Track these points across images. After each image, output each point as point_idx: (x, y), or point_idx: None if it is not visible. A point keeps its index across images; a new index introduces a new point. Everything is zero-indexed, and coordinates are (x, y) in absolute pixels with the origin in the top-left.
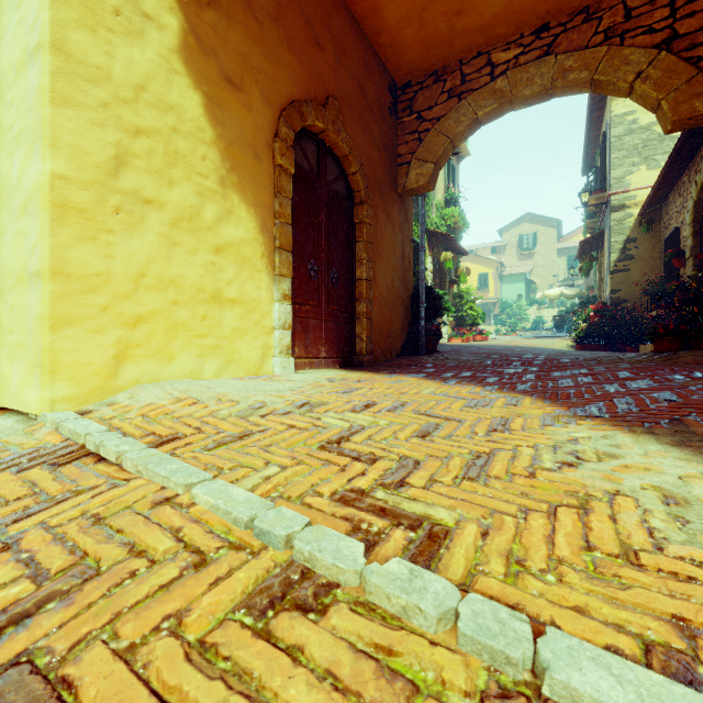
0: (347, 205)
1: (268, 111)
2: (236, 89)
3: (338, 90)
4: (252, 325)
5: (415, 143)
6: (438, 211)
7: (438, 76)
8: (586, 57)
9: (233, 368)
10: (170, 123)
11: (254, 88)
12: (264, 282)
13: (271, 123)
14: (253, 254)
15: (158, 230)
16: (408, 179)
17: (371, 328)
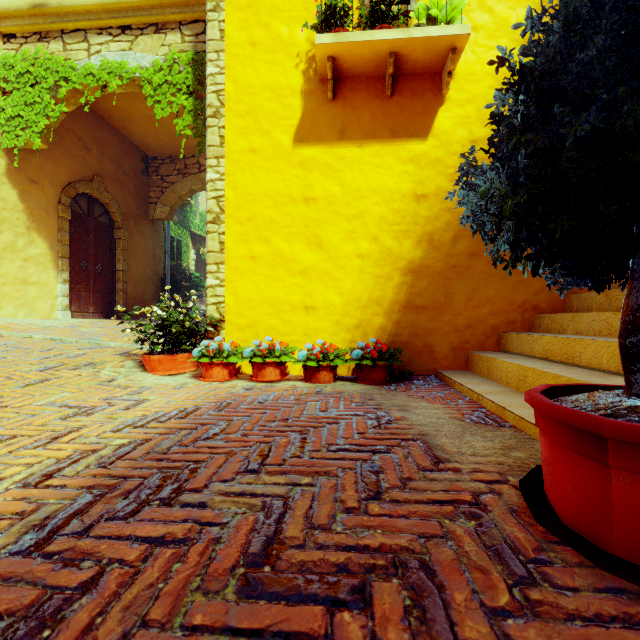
0: (110, 229)
1: (55, 190)
2: (36, 184)
3: (102, 170)
4: (45, 295)
5: (160, 193)
6: (202, 218)
7: (173, 160)
8: None
9: (34, 314)
10: (1, 206)
11: (46, 181)
12: (52, 274)
13: (57, 196)
14: (45, 260)
15: None
16: (155, 213)
17: (127, 298)
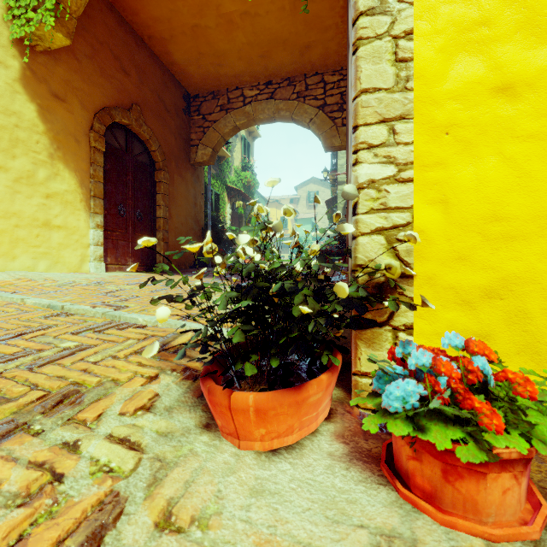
0: (150, 170)
1: (86, 113)
2: (61, 101)
3: (141, 99)
4: (73, 242)
5: (201, 134)
6: (236, 173)
7: (215, 95)
8: (288, 105)
9: (59, 267)
10: (14, 122)
11: (75, 100)
12: (82, 217)
13: (88, 121)
14: (74, 199)
15: (5, 184)
16: (197, 156)
17: (168, 249)
